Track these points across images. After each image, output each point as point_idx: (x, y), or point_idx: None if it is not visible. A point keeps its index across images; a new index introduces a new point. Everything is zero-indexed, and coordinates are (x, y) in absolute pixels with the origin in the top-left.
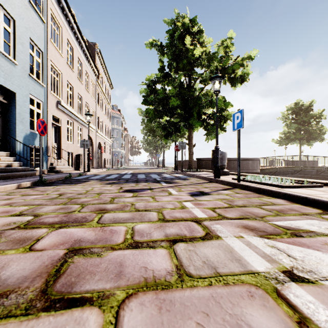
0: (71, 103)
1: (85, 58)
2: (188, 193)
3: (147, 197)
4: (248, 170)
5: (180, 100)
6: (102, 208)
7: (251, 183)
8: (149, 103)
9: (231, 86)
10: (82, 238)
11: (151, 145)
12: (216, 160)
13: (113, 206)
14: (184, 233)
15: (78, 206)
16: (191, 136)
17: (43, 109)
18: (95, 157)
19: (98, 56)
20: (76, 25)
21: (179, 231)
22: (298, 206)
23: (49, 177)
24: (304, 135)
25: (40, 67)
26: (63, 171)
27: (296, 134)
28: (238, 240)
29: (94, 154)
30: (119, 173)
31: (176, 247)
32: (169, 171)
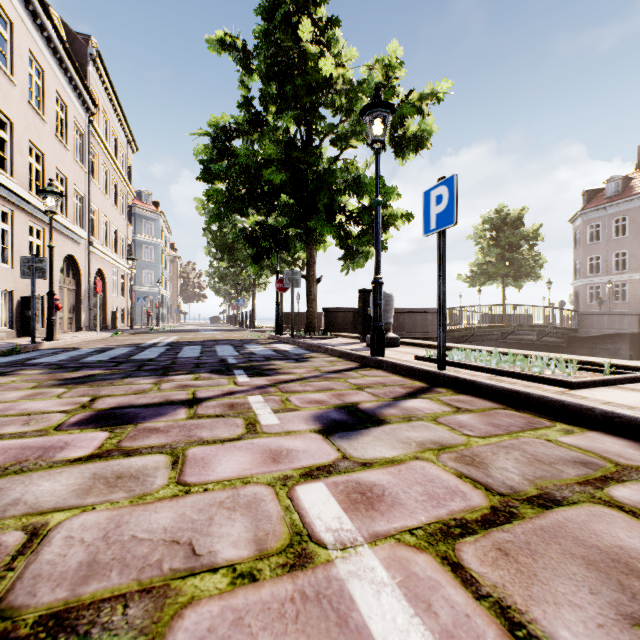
0: (6, 163)
1: (54, 60)
2: (313, 418)
3: (153, 457)
4: (426, 333)
5: (287, 172)
6: None
7: (472, 372)
8: (213, 174)
9: (397, 156)
10: None
11: (228, 280)
12: (375, 311)
13: None
14: None
15: None
16: (312, 258)
17: None
18: (85, 303)
19: (96, 67)
20: None
21: None
22: None
23: None
24: (511, 268)
25: None
26: None
27: (499, 266)
28: None
29: (84, 296)
30: (138, 343)
31: None
32: (265, 336)
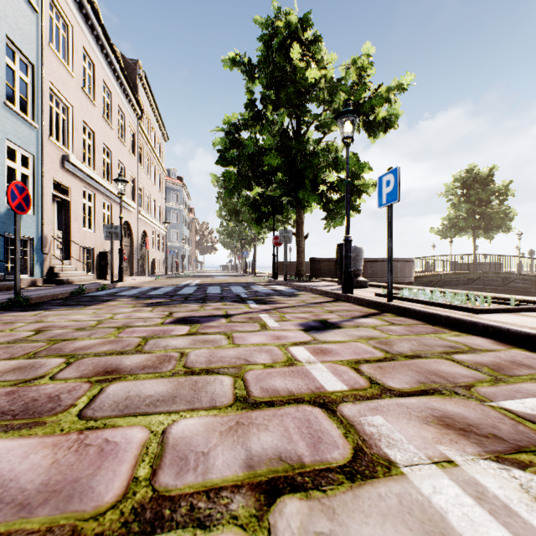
0: (91, 160)
1: (117, 84)
2: (298, 325)
3: (217, 335)
4: (396, 278)
5: (282, 157)
6: (110, 367)
7: (413, 304)
8: (228, 161)
9: (369, 137)
10: (4, 482)
11: (234, 236)
12: (346, 261)
13: (137, 360)
14: (298, 451)
15: (59, 361)
16: (301, 220)
17: (35, 168)
18: (135, 256)
19: (142, 83)
20: (99, 24)
21: (284, 445)
22: (524, 355)
23: (40, 293)
24: (481, 221)
25: (29, 93)
26: (73, 281)
27: (469, 219)
28: (445, 478)
29: (134, 250)
30: (176, 284)
31: (275, 523)
32: (264, 280)
